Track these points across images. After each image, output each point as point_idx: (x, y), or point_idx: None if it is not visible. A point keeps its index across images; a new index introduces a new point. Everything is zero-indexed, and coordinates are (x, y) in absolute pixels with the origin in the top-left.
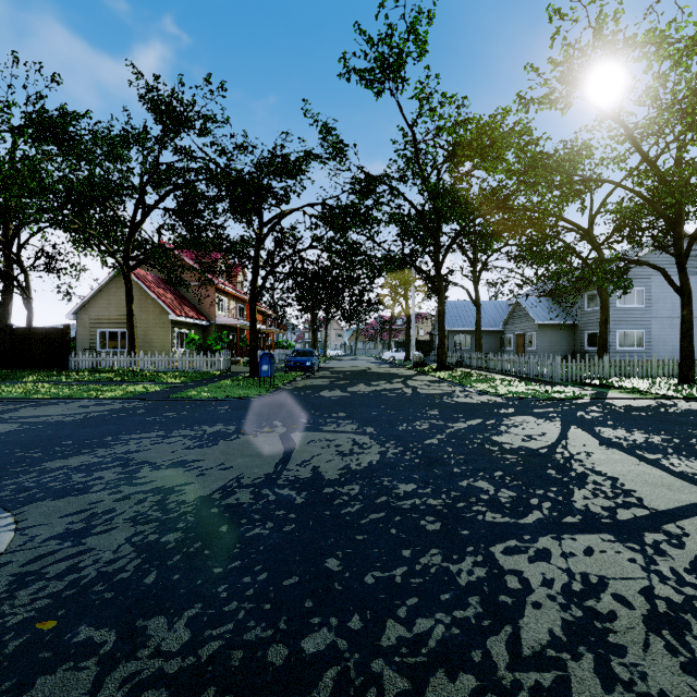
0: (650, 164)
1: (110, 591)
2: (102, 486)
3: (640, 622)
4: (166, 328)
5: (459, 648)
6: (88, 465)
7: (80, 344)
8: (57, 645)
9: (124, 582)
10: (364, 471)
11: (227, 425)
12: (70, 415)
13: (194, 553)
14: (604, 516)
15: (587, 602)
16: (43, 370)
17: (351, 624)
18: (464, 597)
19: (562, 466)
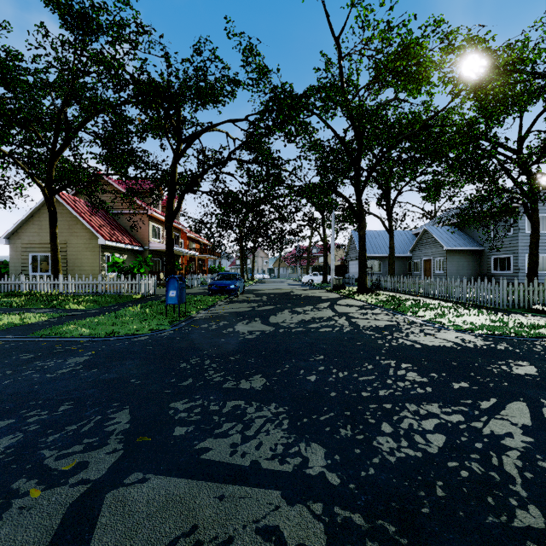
0: None
1: None
2: None
3: None
4: (95, 252)
5: None
6: None
7: (12, 268)
8: None
9: None
10: None
11: (5, 429)
12: None
13: None
14: None
15: None
16: None
17: None
18: None
19: None
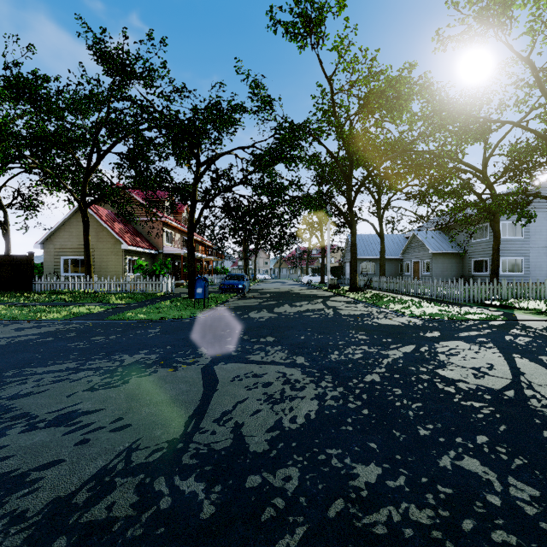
0: None
1: None
2: None
3: None
4: (119, 256)
5: None
6: None
7: (46, 270)
8: None
9: None
10: (301, 433)
11: (149, 353)
12: None
13: None
14: None
15: None
16: (9, 292)
17: None
18: None
19: None
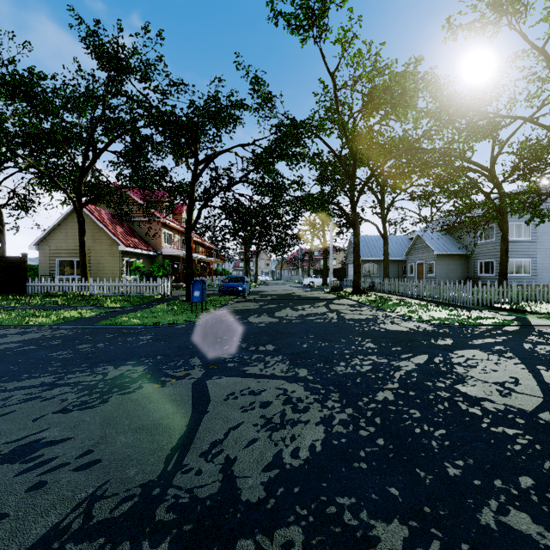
0: None
1: None
2: None
3: None
4: (116, 257)
5: None
6: None
7: (41, 271)
8: None
9: None
10: (305, 472)
11: (136, 364)
12: None
13: None
14: None
15: None
16: (1, 295)
17: None
18: None
19: None
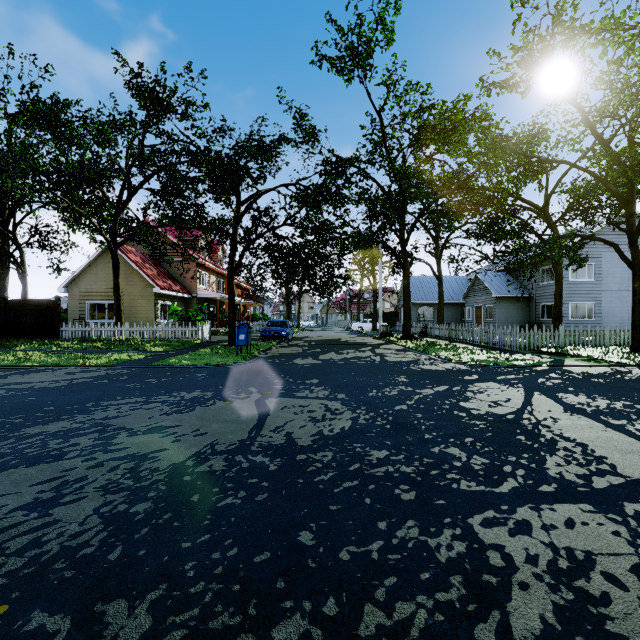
0: (604, 146)
1: (71, 569)
2: (77, 452)
3: (638, 606)
4: (150, 300)
5: (444, 639)
6: (66, 431)
7: (70, 315)
8: (4, 635)
9: (87, 558)
10: (336, 437)
11: (204, 391)
12: (55, 381)
13: (163, 525)
14: (580, 485)
15: (577, 582)
16: (35, 340)
17: (326, 609)
18: (445, 576)
19: (531, 432)
